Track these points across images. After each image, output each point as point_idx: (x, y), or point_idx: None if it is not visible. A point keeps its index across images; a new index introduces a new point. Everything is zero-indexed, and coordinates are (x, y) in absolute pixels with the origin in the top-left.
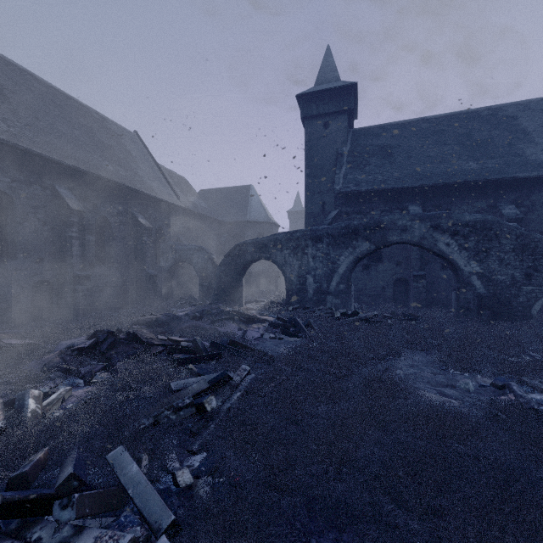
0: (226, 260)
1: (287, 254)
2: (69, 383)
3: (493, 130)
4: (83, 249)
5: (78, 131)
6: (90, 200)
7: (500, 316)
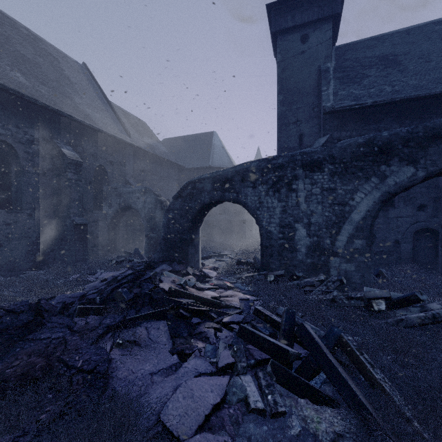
0: (175, 202)
1: (262, 191)
2: None
3: None
4: None
5: None
6: None
7: None
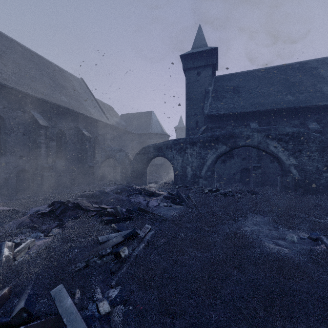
0: (136, 156)
1: (174, 153)
2: (34, 235)
3: (302, 76)
4: (48, 150)
5: (45, 77)
6: (52, 120)
7: (308, 192)
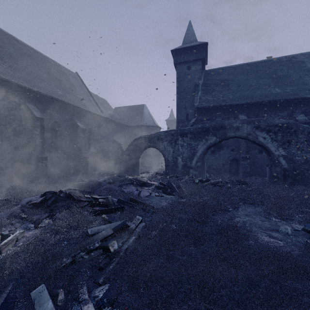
0: (129, 147)
1: (165, 144)
2: (24, 226)
3: (289, 69)
4: (43, 141)
5: (41, 71)
6: (48, 112)
7: (297, 182)
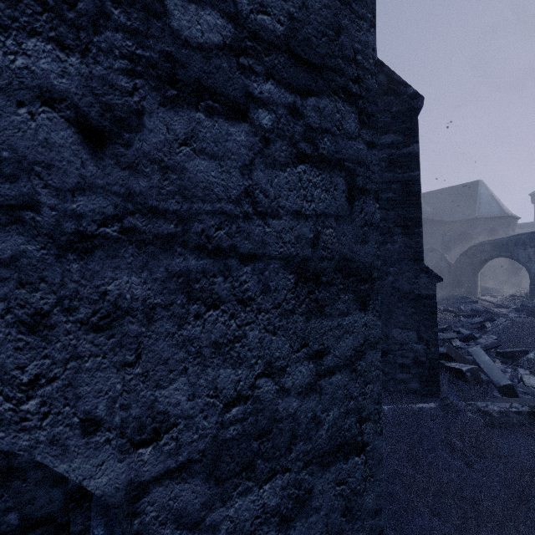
0: (461, 258)
1: (531, 252)
2: None
3: None
4: None
5: None
6: None
7: None
